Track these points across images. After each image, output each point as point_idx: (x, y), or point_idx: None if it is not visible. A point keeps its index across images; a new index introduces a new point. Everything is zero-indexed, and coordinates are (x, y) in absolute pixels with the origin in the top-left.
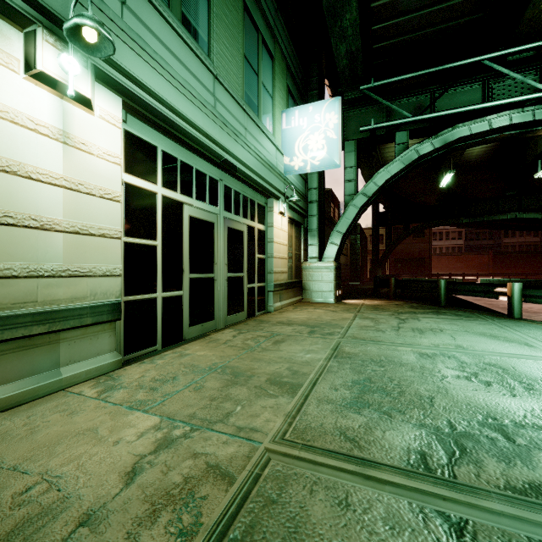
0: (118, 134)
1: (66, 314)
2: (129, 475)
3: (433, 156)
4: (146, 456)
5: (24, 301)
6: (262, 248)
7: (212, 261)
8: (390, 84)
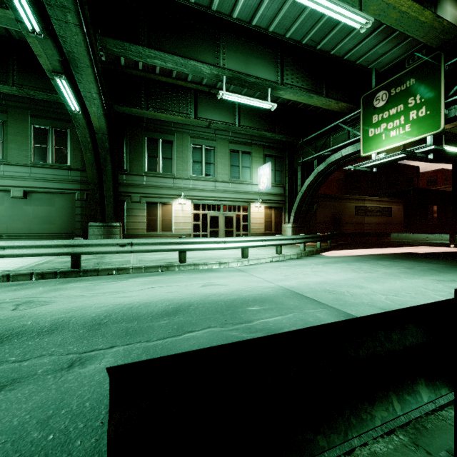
0: (190, 206)
1: (183, 234)
2: None
3: (331, 169)
4: None
5: (178, 232)
6: (246, 220)
7: (218, 226)
8: (309, 139)
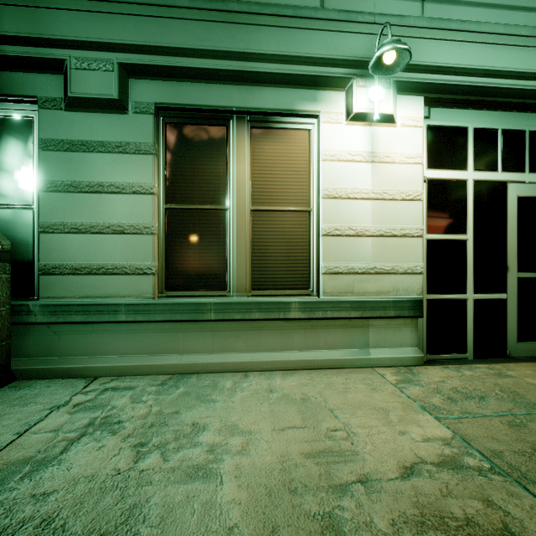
0: (418, 133)
1: (373, 305)
2: (406, 470)
3: None
4: (426, 462)
5: (345, 291)
6: None
7: None
8: None
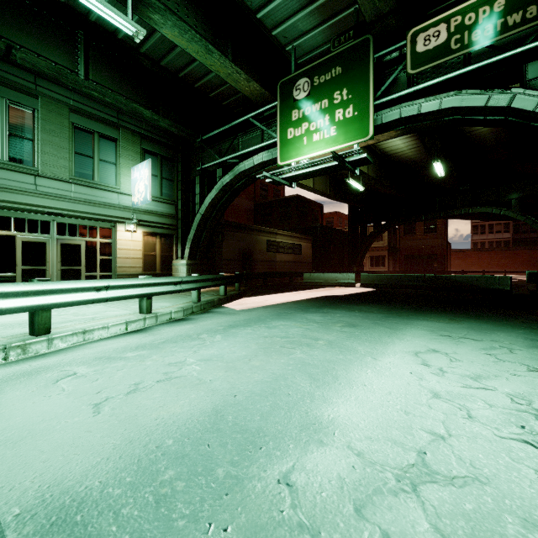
0: None
1: None
2: None
3: (241, 183)
4: None
5: None
6: (108, 253)
7: (44, 261)
8: (211, 136)
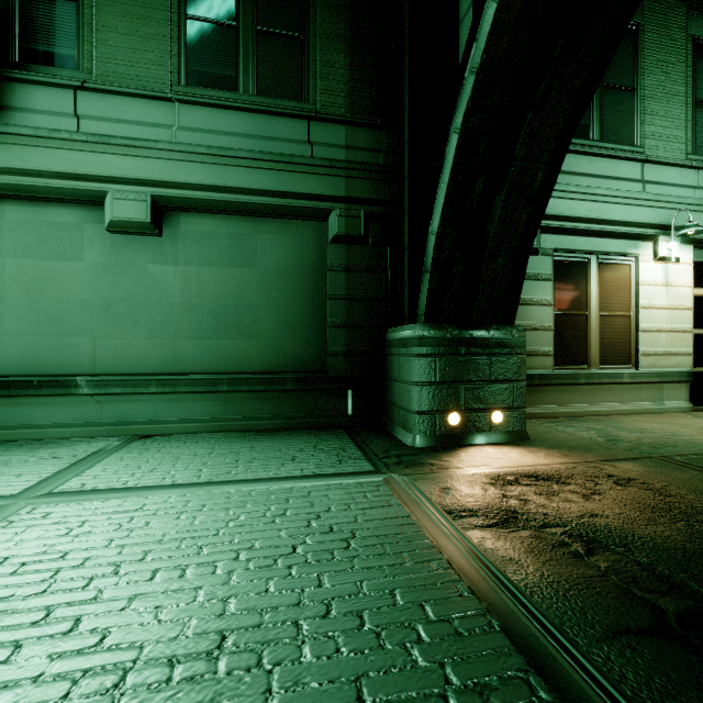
0: (690, 268)
1: (666, 374)
2: None
3: None
4: None
5: (652, 366)
6: None
7: None
8: None
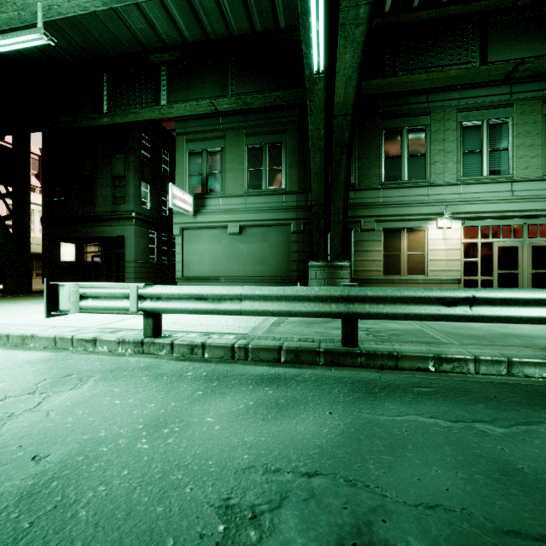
0: (459, 230)
1: (444, 280)
2: None
3: None
4: None
5: (435, 276)
6: None
7: (515, 265)
8: None
